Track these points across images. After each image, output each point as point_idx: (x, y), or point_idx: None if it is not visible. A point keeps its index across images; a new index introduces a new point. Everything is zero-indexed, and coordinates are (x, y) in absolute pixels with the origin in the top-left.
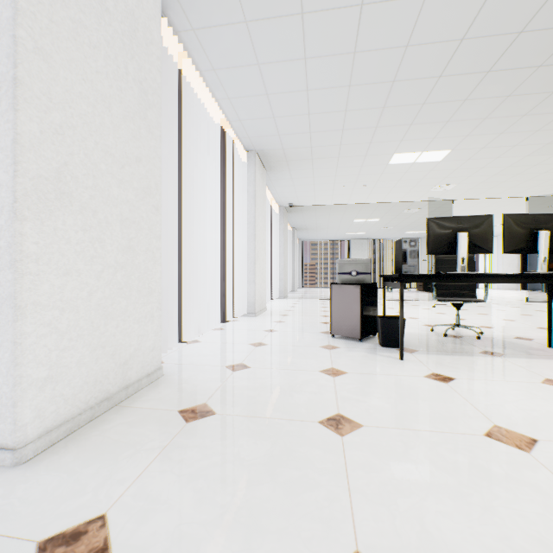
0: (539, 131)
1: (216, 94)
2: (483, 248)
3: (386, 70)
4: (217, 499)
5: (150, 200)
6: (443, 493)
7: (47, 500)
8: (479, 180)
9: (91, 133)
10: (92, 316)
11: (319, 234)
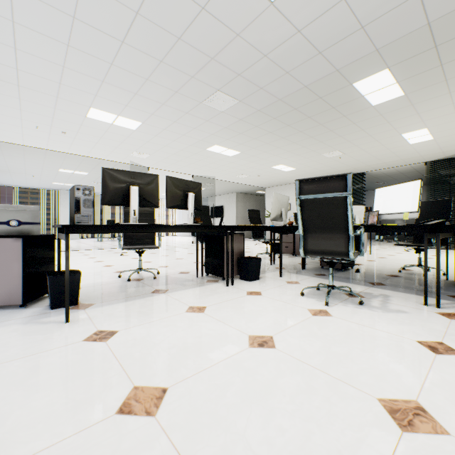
0: (196, 129)
1: None
2: (152, 202)
3: None
4: None
5: None
6: None
7: None
8: (165, 155)
9: None
10: None
11: (15, 179)
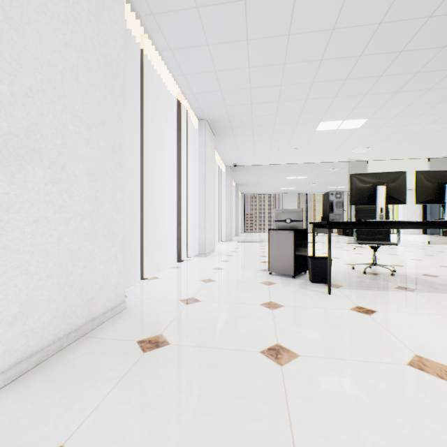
0: (441, 103)
1: (173, 71)
2: (398, 199)
3: (315, 50)
4: (168, 430)
5: (114, 158)
6: (377, 424)
7: (9, 431)
8: (389, 144)
9: (59, 97)
10: (61, 258)
11: (258, 189)
